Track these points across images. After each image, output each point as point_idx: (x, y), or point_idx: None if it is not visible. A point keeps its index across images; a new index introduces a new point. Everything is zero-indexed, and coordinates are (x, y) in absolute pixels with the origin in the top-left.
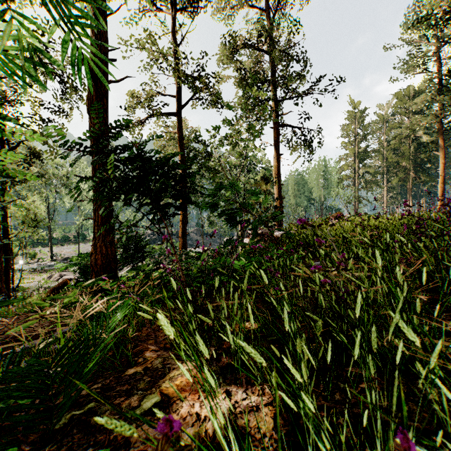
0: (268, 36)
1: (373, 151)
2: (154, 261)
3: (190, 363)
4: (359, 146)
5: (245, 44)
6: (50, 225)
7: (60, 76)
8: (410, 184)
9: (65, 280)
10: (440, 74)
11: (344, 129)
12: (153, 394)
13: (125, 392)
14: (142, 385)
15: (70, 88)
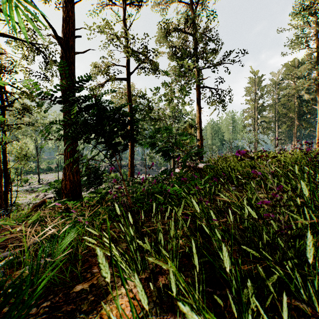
0: (192, 22)
1: (268, 106)
2: (108, 185)
3: (130, 282)
4: (257, 103)
5: (176, 29)
6: (38, 159)
7: (44, 52)
8: (295, 130)
9: (43, 200)
10: (318, 49)
11: (247, 90)
12: (94, 318)
13: (69, 313)
14: (86, 305)
15: (50, 61)
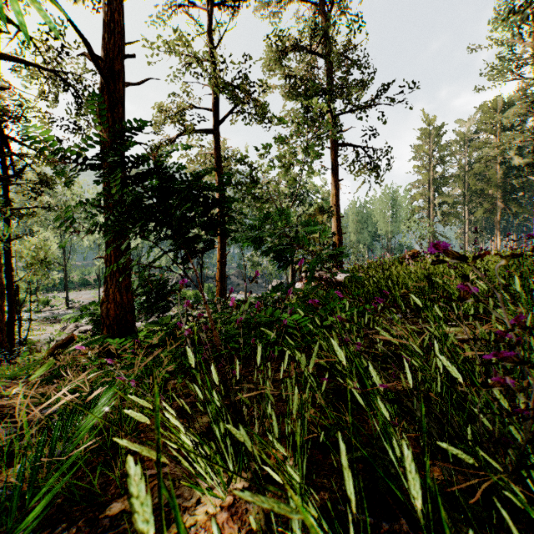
0: (324, 35)
1: (451, 177)
2: (181, 311)
3: (214, 498)
4: (434, 171)
5: (297, 46)
6: (65, 266)
7: (74, 87)
8: (498, 217)
9: (71, 335)
10: None
11: (417, 150)
12: None
13: None
14: None
15: (85, 101)
